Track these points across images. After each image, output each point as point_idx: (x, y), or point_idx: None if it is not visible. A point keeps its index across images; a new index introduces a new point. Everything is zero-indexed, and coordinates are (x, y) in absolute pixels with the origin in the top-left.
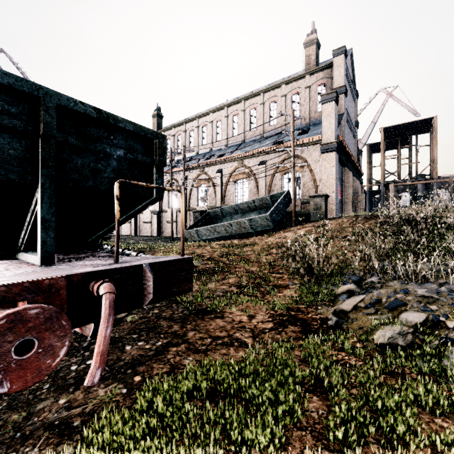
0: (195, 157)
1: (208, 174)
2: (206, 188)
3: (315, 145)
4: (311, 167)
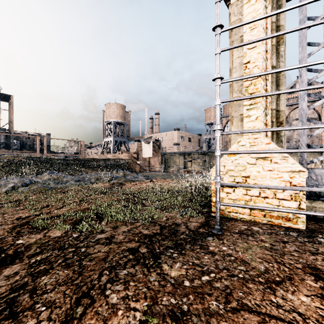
0: None
1: None
2: None
3: None
4: None
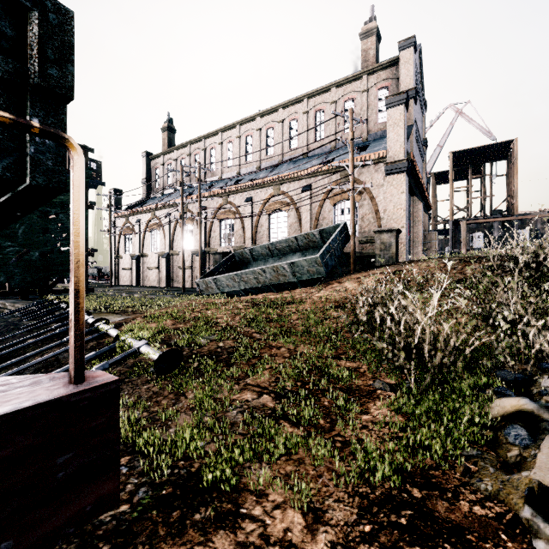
0: (217, 183)
1: (234, 204)
2: (231, 222)
3: (377, 164)
4: (372, 193)
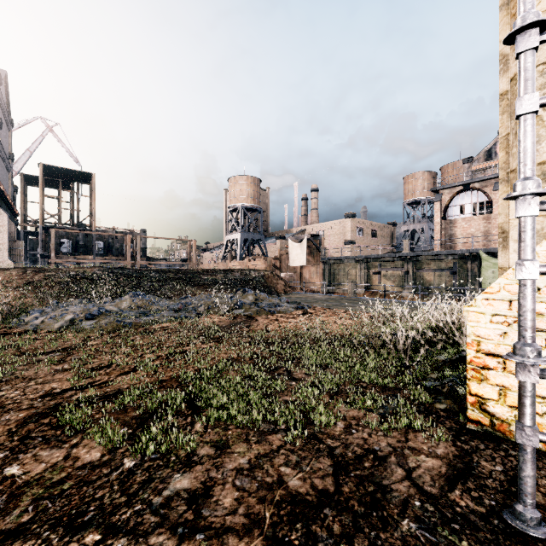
0: None
1: None
2: None
3: None
4: None
